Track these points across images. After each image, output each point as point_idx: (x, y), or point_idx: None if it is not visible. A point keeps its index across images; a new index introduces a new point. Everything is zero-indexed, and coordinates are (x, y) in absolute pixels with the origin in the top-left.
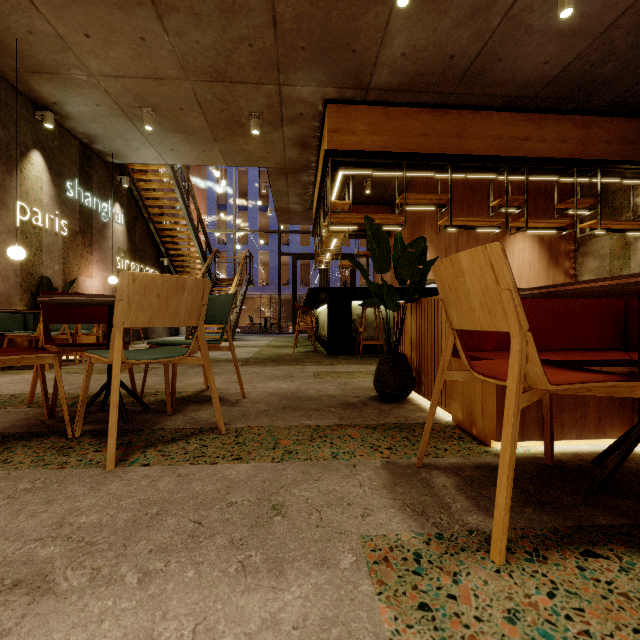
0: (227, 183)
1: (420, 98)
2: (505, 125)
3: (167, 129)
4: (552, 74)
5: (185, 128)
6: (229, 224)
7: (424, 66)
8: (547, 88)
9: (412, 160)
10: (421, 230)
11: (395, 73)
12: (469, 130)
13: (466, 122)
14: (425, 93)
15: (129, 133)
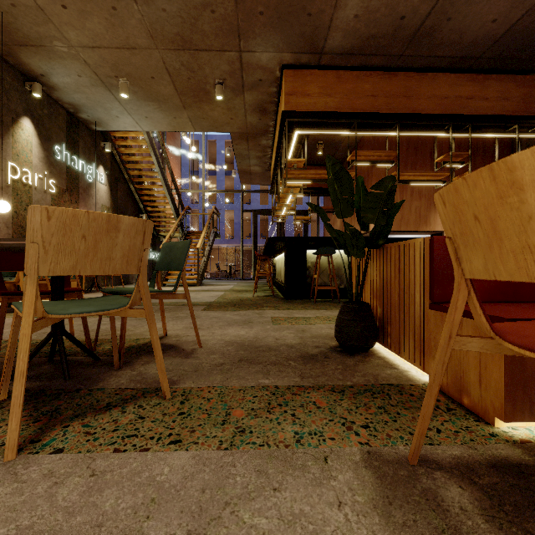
0: (199, 152)
1: (370, 61)
2: (450, 85)
3: (141, 98)
4: (499, 33)
5: (157, 96)
6: (200, 187)
7: (376, 28)
8: (493, 48)
9: (362, 119)
10: (368, 186)
11: (348, 36)
12: (416, 91)
13: (413, 83)
14: (375, 56)
15: (108, 102)
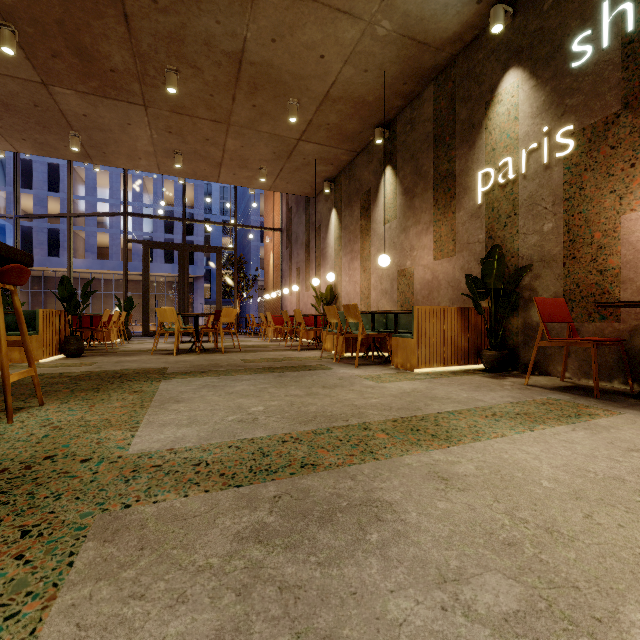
0: None
1: None
2: None
3: None
4: None
5: None
6: None
7: None
8: None
9: None
10: None
11: None
12: None
13: None
14: None
15: None
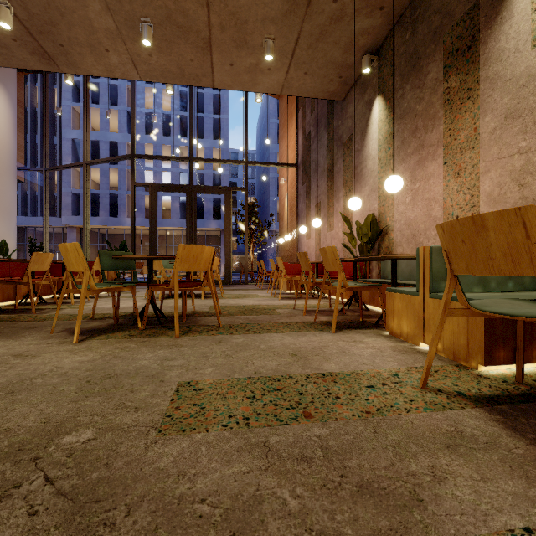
0: None
1: None
2: None
3: None
4: None
5: None
6: None
7: None
8: None
9: None
10: None
11: None
12: None
13: None
14: None
15: None
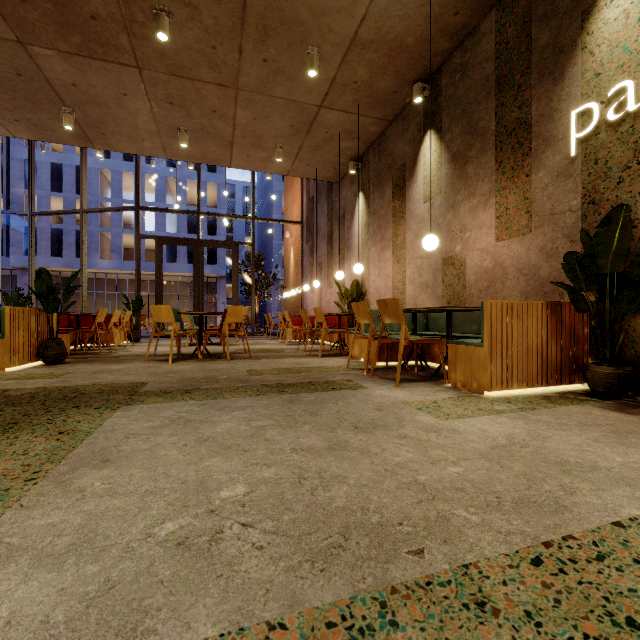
0: None
1: None
2: None
3: None
4: None
5: None
6: None
7: None
8: None
9: None
10: None
11: None
12: None
13: None
14: None
15: None
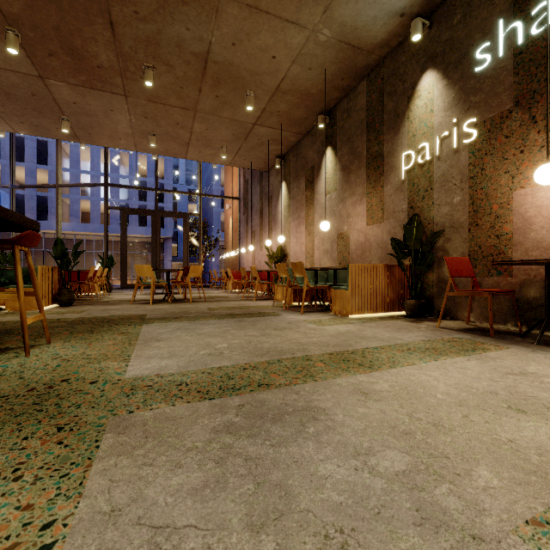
0: None
1: None
2: None
3: None
4: None
5: None
6: None
7: None
8: None
9: None
10: None
11: None
12: None
13: None
14: None
15: None
